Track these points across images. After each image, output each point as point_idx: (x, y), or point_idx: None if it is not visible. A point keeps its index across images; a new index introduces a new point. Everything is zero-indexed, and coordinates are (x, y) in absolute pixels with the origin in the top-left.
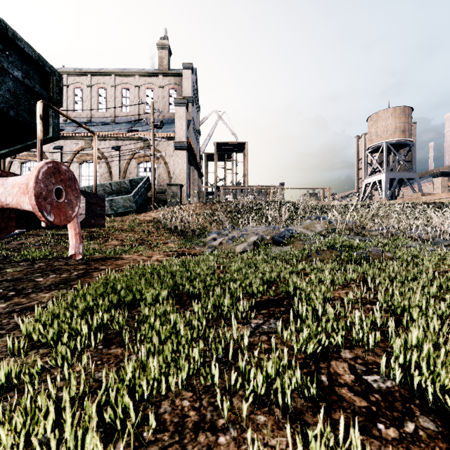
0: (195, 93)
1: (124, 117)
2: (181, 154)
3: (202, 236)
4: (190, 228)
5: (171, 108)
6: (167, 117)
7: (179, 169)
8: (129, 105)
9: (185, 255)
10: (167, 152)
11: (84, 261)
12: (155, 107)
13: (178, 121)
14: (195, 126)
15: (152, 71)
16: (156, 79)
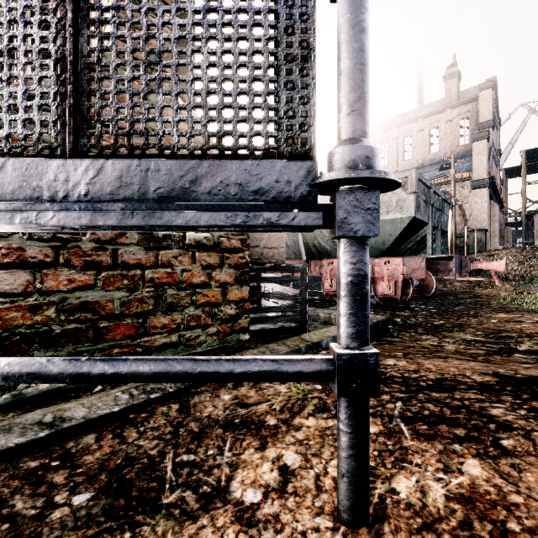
0: (495, 108)
1: (405, 164)
2: (479, 193)
3: (533, 282)
4: (521, 276)
5: (461, 140)
6: (456, 151)
7: (477, 209)
8: (410, 151)
9: (527, 294)
10: (462, 193)
11: (459, 292)
12: (440, 146)
13: (475, 157)
14: (495, 149)
15: (438, 108)
16: (442, 115)
